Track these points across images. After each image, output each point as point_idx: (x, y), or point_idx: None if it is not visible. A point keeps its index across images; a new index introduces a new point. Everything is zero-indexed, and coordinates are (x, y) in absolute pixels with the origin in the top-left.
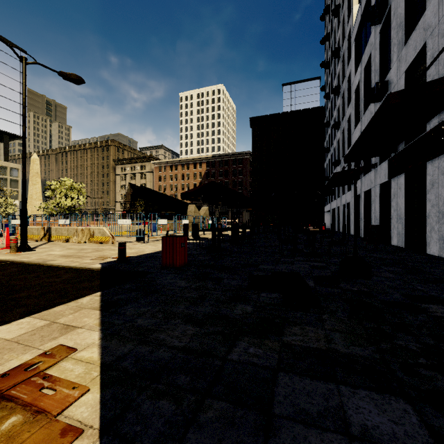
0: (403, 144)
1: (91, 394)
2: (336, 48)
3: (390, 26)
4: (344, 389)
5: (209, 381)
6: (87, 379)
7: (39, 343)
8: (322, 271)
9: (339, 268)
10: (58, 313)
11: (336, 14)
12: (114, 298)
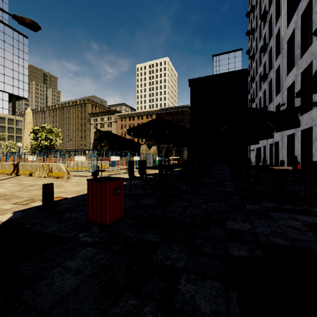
0: None
1: None
2: (264, 12)
3: None
4: None
5: None
6: None
7: None
8: None
9: None
10: None
11: None
12: None
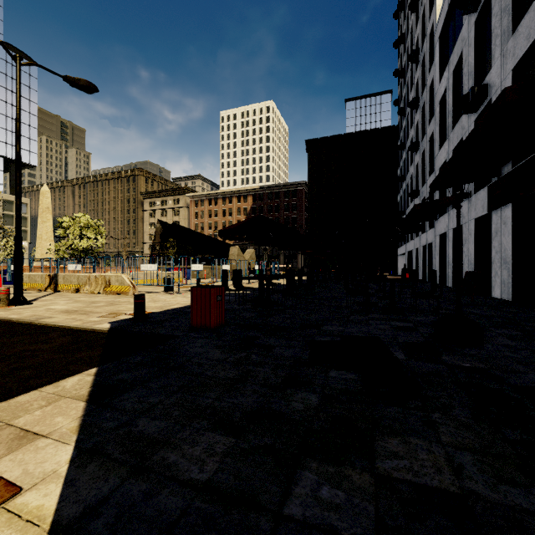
0: (509, 165)
1: None
2: (414, 51)
3: (490, 13)
4: None
5: None
6: None
7: None
8: (410, 335)
9: (435, 331)
10: (21, 407)
11: (414, 9)
12: (113, 379)
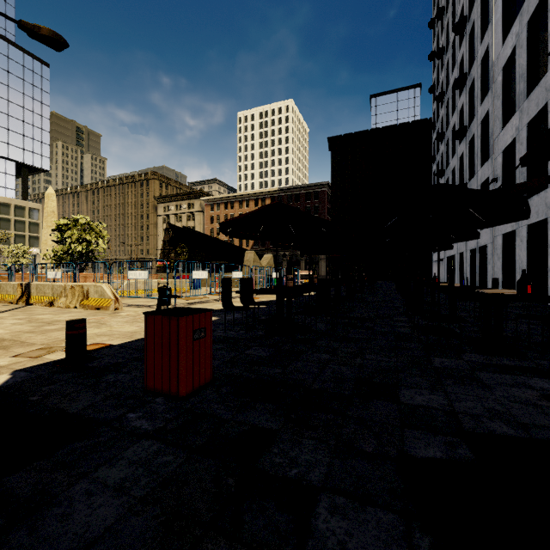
0: None
1: None
2: (461, 18)
3: None
4: None
5: None
6: None
7: None
8: None
9: None
10: None
11: None
12: None
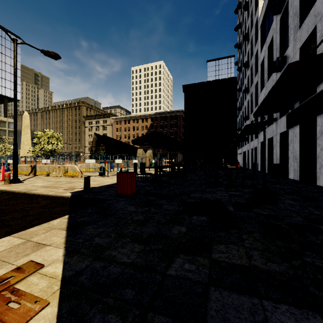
0: (298, 103)
1: (50, 308)
2: (246, 33)
3: (288, 15)
4: (267, 304)
5: (151, 295)
6: (48, 293)
7: (14, 259)
8: (238, 199)
9: (252, 196)
10: (33, 233)
11: (246, 8)
12: (78, 220)
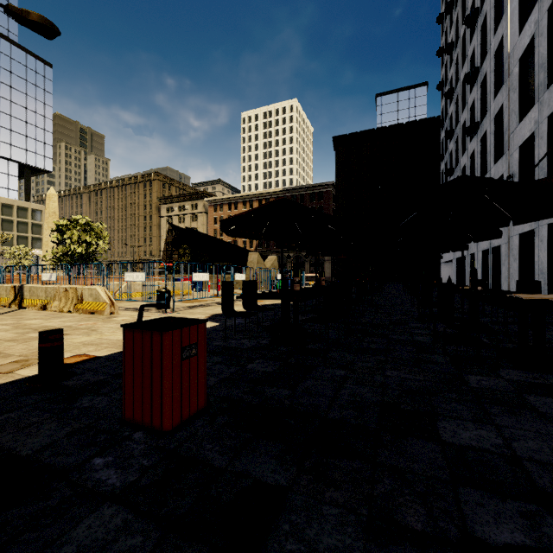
0: None
1: None
2: (472, 10)
3: None
4: None
5: None
6: None
7: None
8: None
9: None
10: None
11: None
12: None
